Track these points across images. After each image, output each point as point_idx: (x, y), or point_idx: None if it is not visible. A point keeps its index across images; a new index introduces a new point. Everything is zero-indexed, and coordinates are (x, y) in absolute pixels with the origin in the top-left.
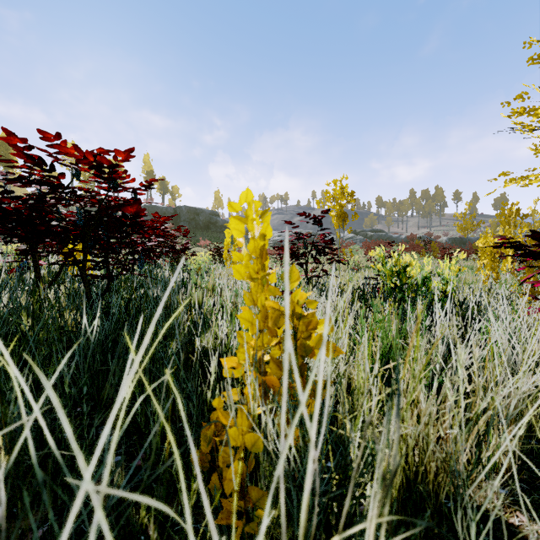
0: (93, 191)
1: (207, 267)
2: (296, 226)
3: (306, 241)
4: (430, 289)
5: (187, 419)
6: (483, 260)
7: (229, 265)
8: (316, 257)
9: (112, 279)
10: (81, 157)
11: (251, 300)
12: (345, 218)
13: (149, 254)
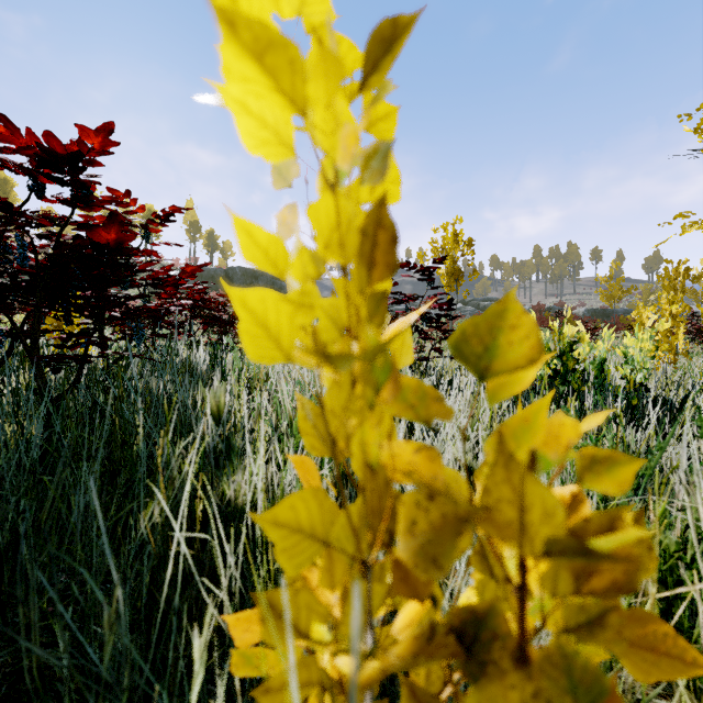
0: (74, 223)
1: None
2: (394, 283)
3: (409, 306)
4: (608, 379)
5: (171, 700)
6: None
7: None
8: (423, 331)
9: (85, 363)
10: (19, 142)
11: (325, 437)
12: (459, 276)
13: (158, 321)
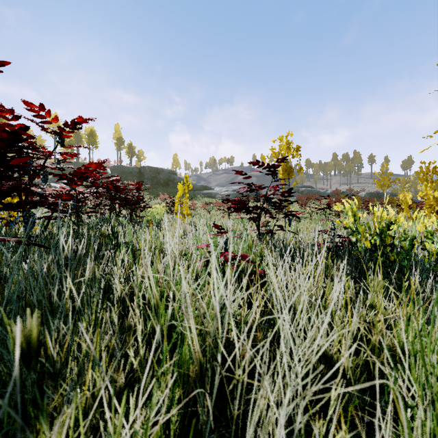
0: None
1: (161, 218)
2: (248, 177)
3: (259, 193)
4: (413, 251)
5: None
6: (407, 211)
7: (181, 217)
8: (268, 211)
9: None
10: None
11: None
12: (290, 172)
13: (53, 209)
